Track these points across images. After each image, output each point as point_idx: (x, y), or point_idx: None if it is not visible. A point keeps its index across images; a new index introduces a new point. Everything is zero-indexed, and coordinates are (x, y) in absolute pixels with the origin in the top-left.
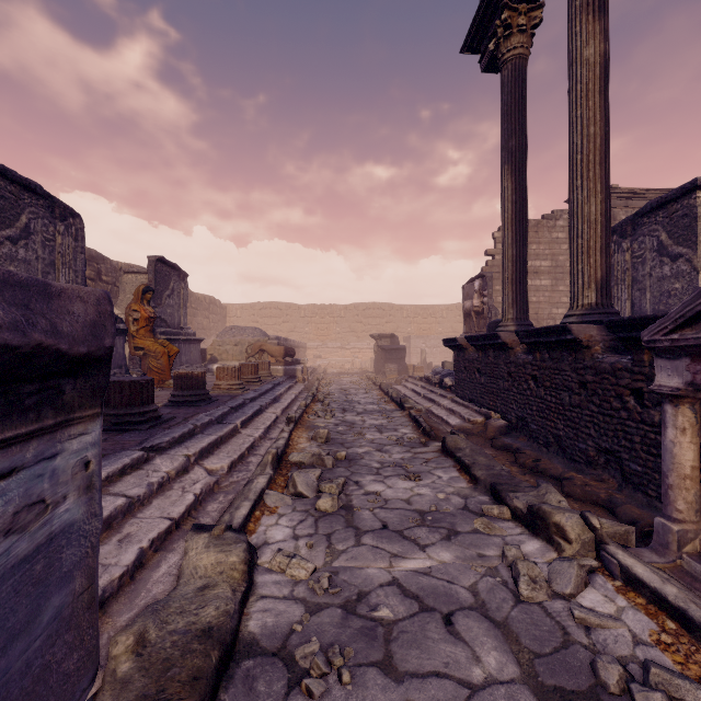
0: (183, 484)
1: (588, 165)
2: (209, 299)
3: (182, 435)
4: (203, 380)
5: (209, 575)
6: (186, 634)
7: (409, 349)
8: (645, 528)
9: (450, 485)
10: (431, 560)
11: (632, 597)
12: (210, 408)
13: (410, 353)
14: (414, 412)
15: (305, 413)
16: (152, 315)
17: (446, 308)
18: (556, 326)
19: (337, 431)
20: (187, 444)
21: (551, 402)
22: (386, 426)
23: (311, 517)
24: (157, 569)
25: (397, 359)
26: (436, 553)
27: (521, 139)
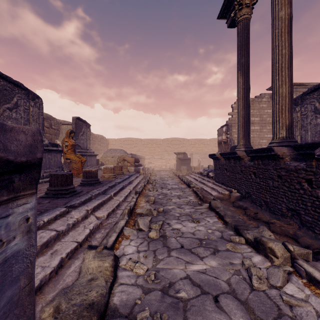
0: (84, 224)
1: (282, 69)
2: (101, 136)
3: (85, 200)
4: (96, 174)
5: (94, 273)
6: (81, 306)
7: (192, 159)
8: (315, 250)
9: (214, 225)
10: (205, 265)
11: (313, 289)
12: (99, 186)
13: (192, 161)
14: (195, 189)
15: (143, 189)
16: (74, 144)
17: (209, 140)
18: (266, 148)
19: (159, 197)
20: (87, 204)
21: (263, 185)
22: (181, 195)
23: (146, 241)
24: (69, 268)
25: (186, 164)
26: (208, 261)
27: (247, 58)
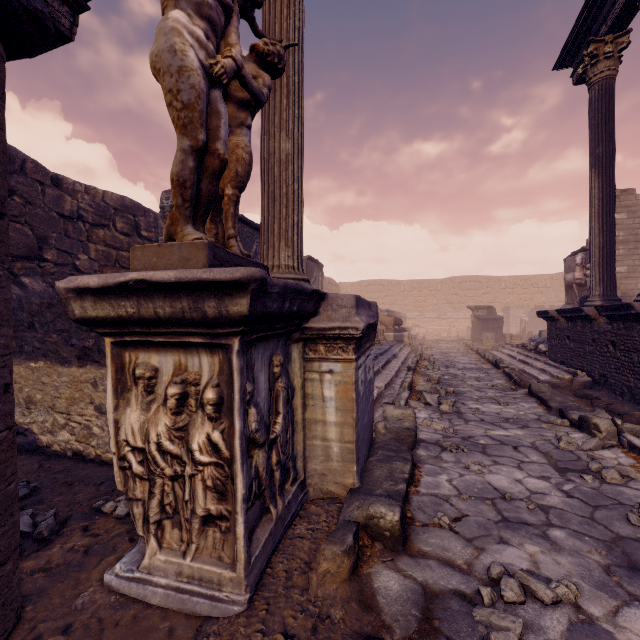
0: None
1: None
2: (328, 280)
3: None
4: None
5: (399, 417)
6: (400, 428)
7: (507, 319)
8: None
9: (530, 410)
10: (509, 433)
11: (629, 454)
12: None
13: (508, 322)
14: (508, 370)
15: (417, 366)
16: None
17: (550, 277)
18: (622, 304)
19: (444, 378)
20: None
21: (624, 361)
22: (482, 378)
23: (437, 413)
24: (374, 414)
25: (493, 328)
26: (513, 431)
27: (608, 146)
